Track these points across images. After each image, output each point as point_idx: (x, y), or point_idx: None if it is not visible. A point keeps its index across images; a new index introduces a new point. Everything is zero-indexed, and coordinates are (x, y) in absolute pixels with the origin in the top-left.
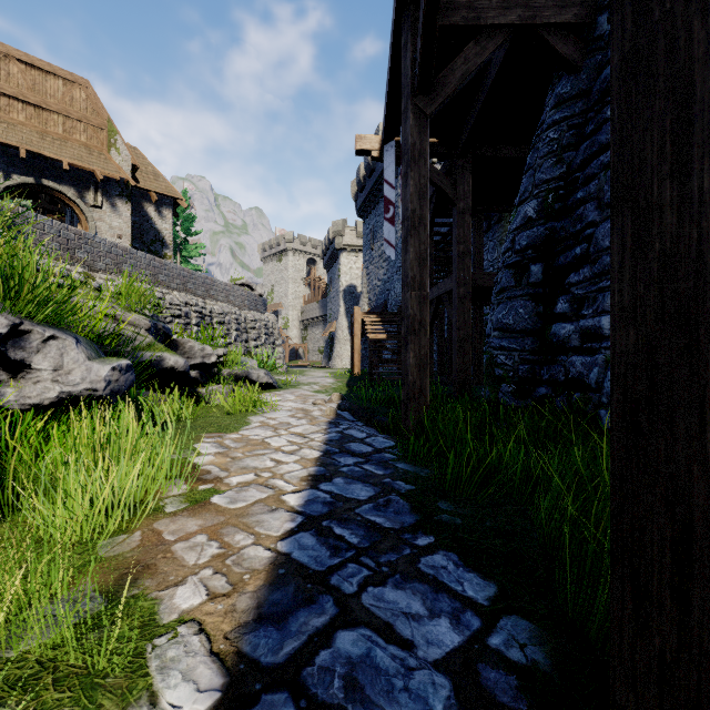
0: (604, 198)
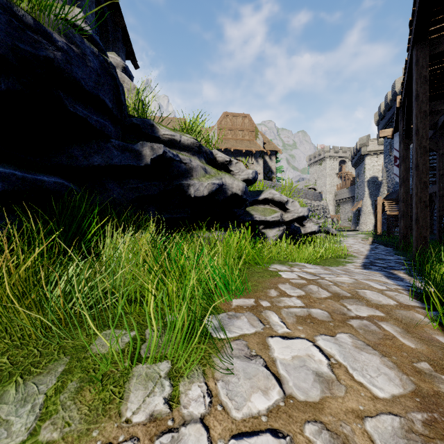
0: None
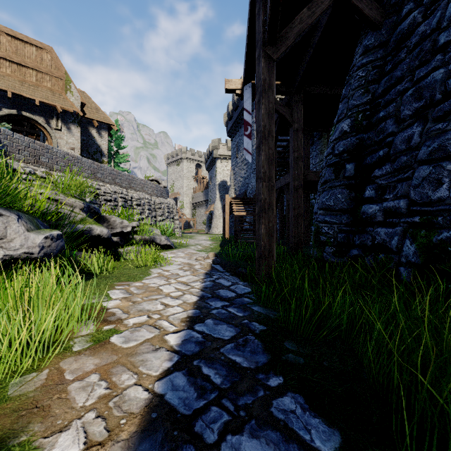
0: (400, 115)
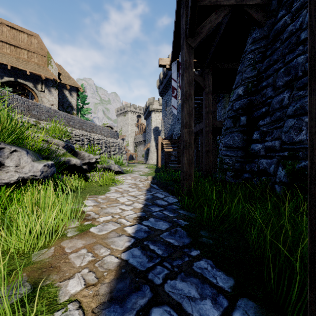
0: (276, 85)
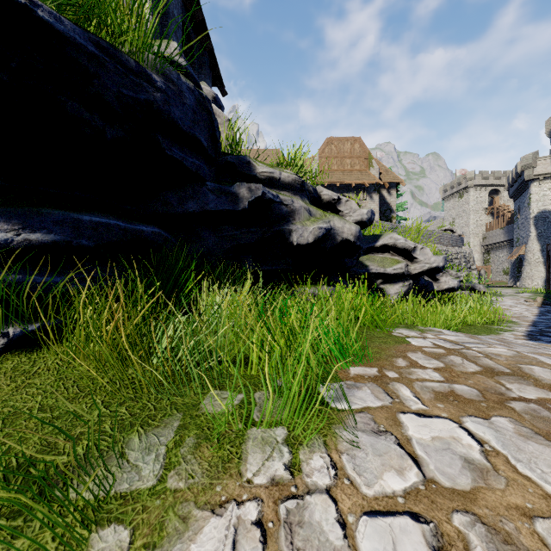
0: None
